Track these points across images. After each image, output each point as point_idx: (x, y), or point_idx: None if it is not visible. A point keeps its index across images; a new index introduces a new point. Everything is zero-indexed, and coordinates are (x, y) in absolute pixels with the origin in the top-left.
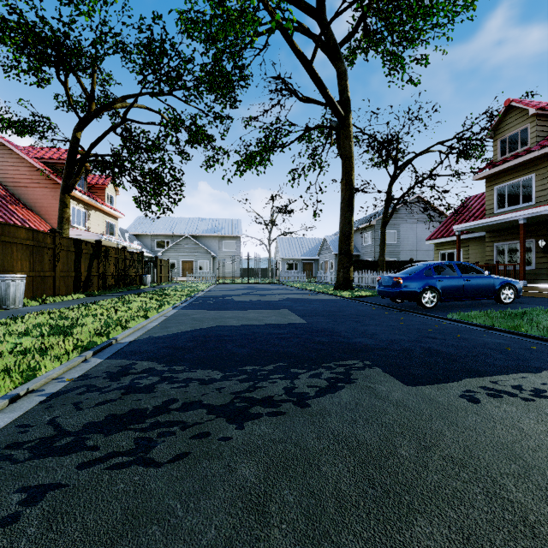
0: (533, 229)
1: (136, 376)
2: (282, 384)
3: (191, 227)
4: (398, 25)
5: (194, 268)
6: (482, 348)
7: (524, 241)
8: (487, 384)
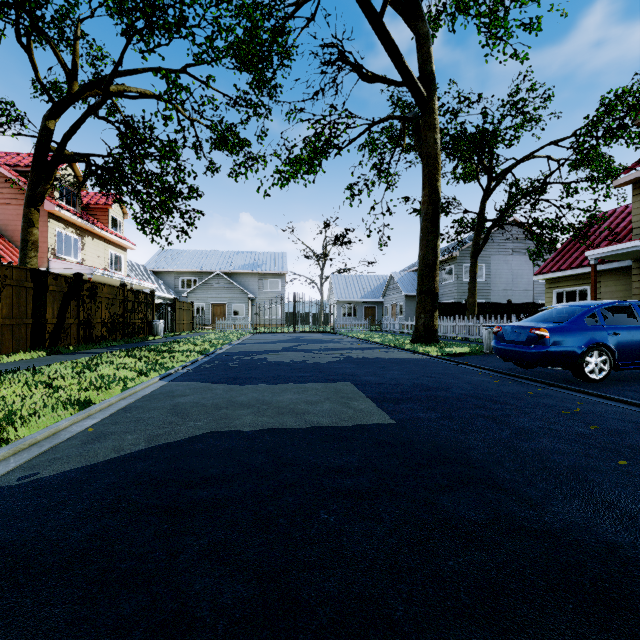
0: None
1: None
2: None
3: (224, 262)
4: None
5: (227, 313)
6: None
7: None
8: None
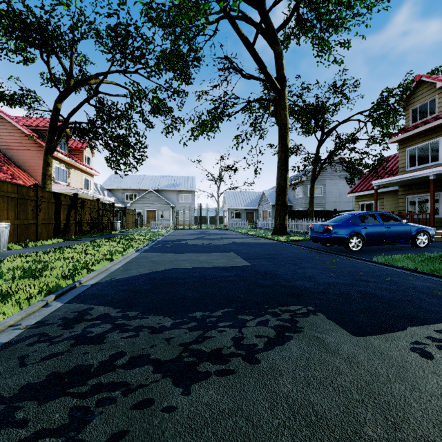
0: (440, 184)
1: (90, 323)
2: (230, 334)
3: (154, 183)
4: (325, 14)
5: (157, 216)
6: (414, 291)
7: (433, 194)
8: (433, 333)
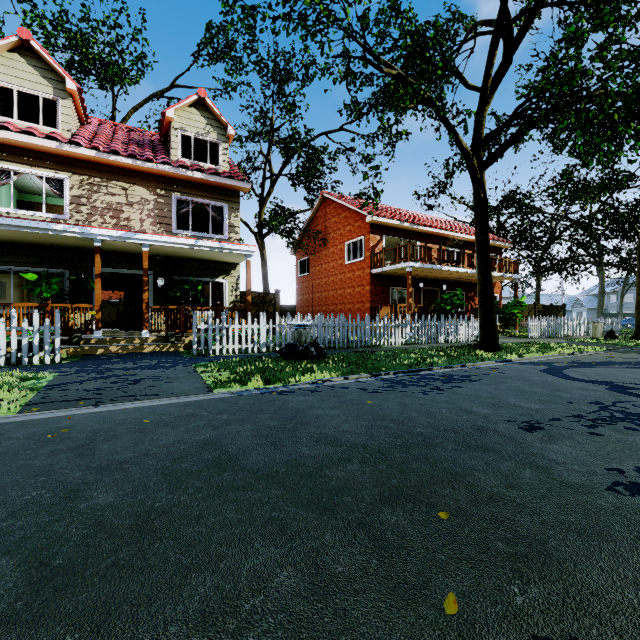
0: None
1: None
2: None
3: None
4: None
5: None
6: None
7: None
8: None
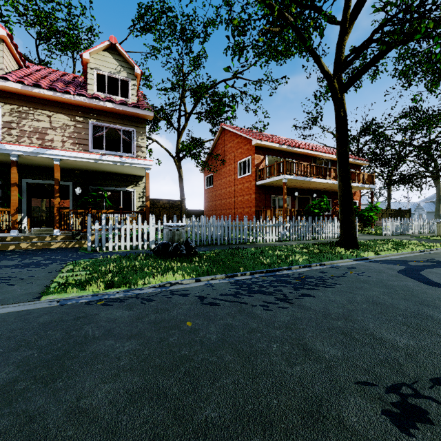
0: None
1: None
2: None
3: None
4: None
5: None
6: None
7: None
8: None
